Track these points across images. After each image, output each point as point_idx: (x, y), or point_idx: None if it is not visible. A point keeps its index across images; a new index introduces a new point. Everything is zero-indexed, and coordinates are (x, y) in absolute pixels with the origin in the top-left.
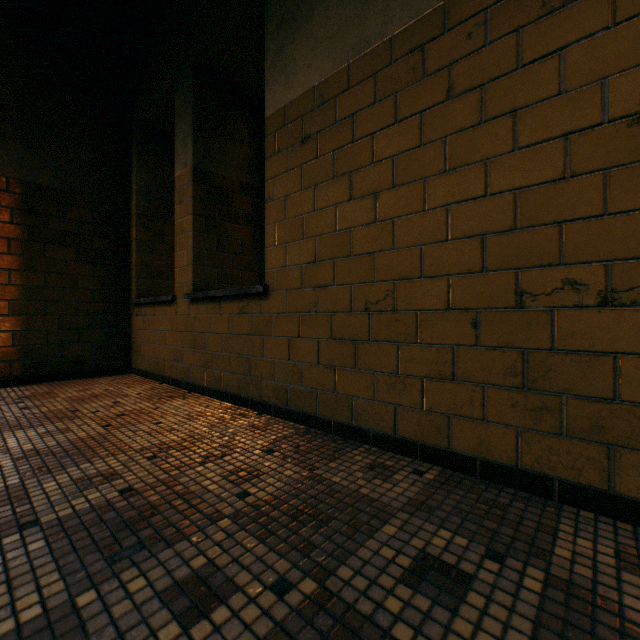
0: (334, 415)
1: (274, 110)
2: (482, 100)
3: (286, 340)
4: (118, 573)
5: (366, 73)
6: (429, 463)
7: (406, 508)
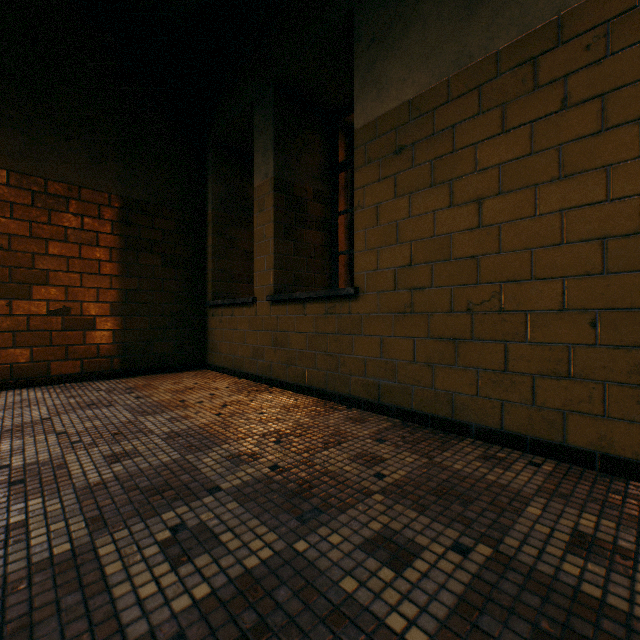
0: (432, 410)
1: (364, 123)
2: (602, 109)
3: (377, 339)
4: (313, 530)
5: (468, 86)
6: (540, 456)
7: (539, 494)
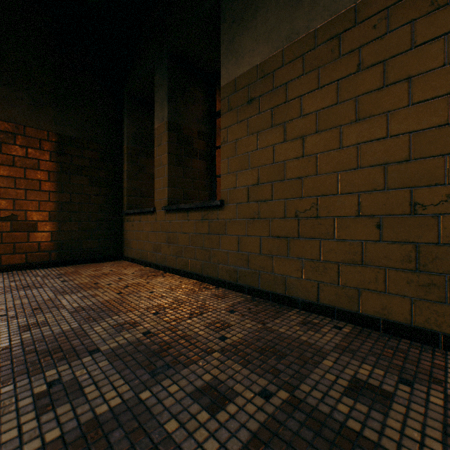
0: (272, 288)
1: (227, 81)
2: (384, 71)
3: (236, 237)
4: (159, 381)
5: (296, 55)
6: (343, 322)
7: (335, 350)
